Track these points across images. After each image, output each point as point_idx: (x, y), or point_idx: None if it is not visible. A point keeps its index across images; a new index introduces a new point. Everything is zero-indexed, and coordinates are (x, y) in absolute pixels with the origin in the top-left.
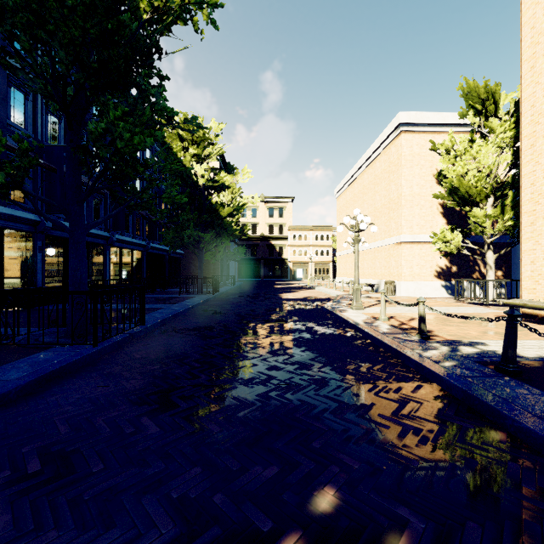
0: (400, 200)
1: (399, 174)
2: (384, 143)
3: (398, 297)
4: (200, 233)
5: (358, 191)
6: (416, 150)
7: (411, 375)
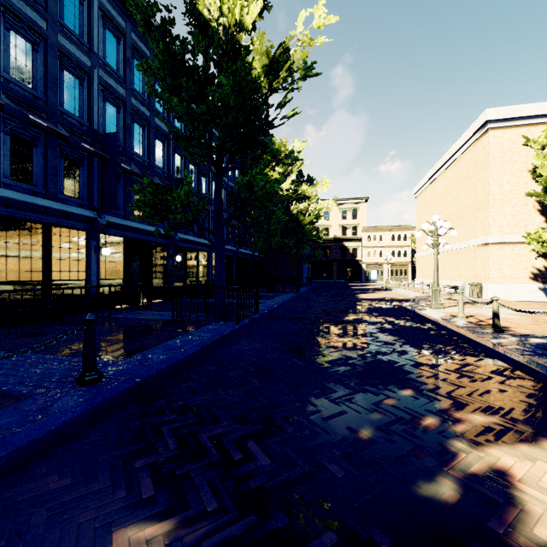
0: (487, 199)
1: (487, 173)
2: (469, 140)
3: (484, 299)
4: (285, 240)
5: (439, 190)
6: (507, 146)
7: (477, 353)
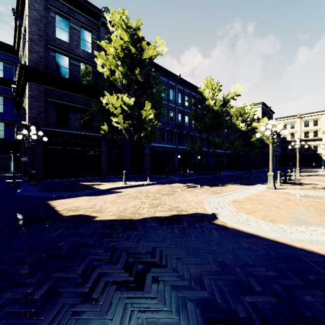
0: None
1: None
2: None
3: None
4: (242, 148)
5: None
6: None
7: None
